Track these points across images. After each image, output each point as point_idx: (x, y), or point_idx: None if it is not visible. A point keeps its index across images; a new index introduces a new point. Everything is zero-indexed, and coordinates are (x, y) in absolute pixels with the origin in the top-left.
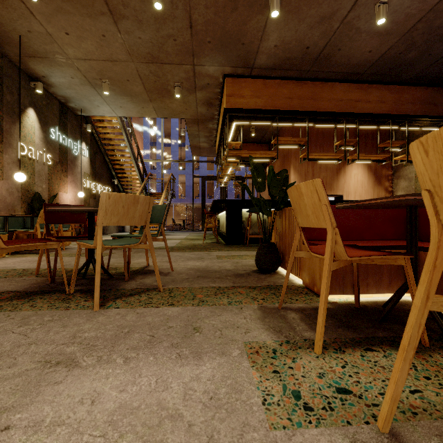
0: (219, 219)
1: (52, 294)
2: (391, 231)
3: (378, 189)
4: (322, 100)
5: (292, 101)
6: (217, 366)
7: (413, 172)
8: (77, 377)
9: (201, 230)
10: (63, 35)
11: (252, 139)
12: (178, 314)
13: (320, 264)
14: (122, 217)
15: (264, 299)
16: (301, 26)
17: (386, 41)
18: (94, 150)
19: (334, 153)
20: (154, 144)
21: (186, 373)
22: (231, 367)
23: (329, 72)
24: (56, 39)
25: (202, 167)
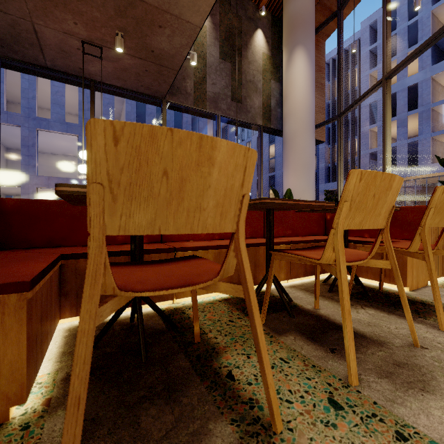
0: None
1: None
2: None
3: None
4: None
5: None
6: None
7: None
8: None
9: None
10: None
11: None
12: None
13: None
14: None
15: None
16: None
17: None
18: None
19: None
20: None
21: None
22: None
23: None
24: None
25: None
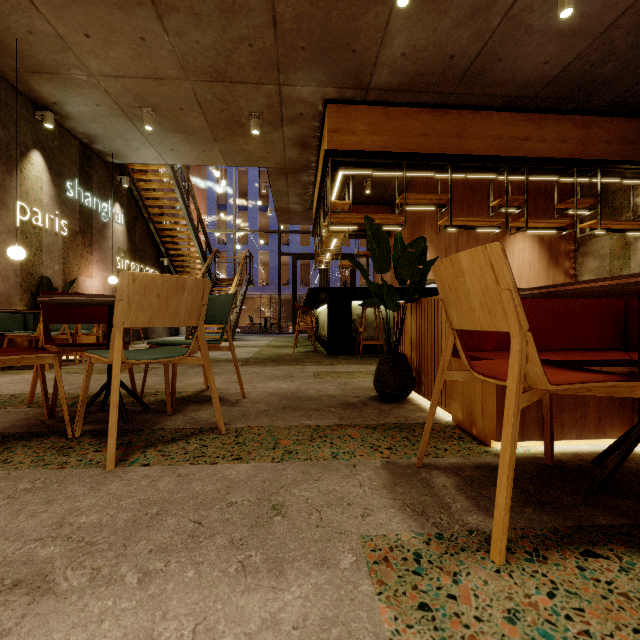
0: (318, 316)
1: (44, 439)
2: (594, 336)
3: (554, 272)
4: (472, 138)
5: (427, 139)
6: (313, 593)
7: (607, 246)
8: (44, 619)
9: (292, 333)
10: (81, 38)
11: (367, 198)
12: (248, 477)
13: (482, 389)
14: (156, 312)
15: (391, 448)
16: (442, 23)
17: (571, 46)
18: (133, 215)
19: (490, 217)
20: (223, 207)
21: (253, 610)
22: (339, 594)
23: (482, 95)
24: (71, 45)
25: (293, 241)
